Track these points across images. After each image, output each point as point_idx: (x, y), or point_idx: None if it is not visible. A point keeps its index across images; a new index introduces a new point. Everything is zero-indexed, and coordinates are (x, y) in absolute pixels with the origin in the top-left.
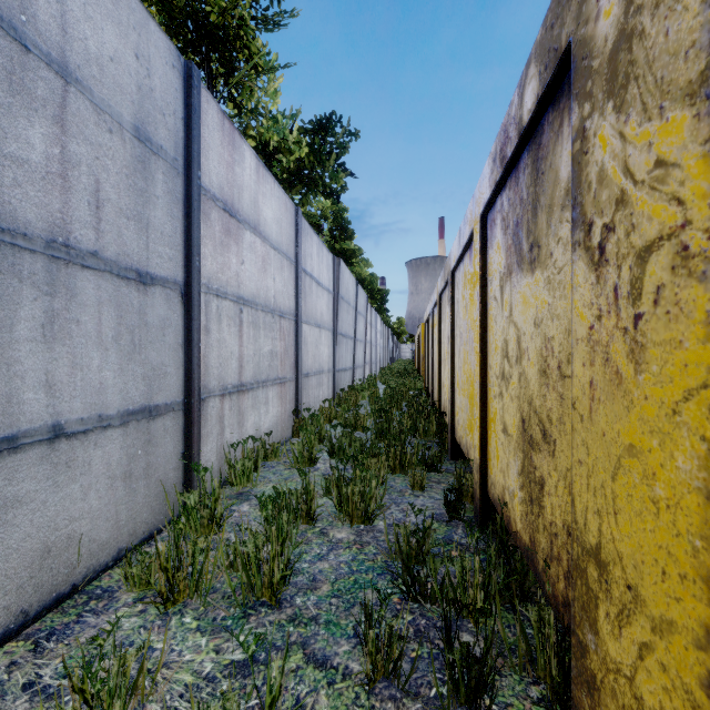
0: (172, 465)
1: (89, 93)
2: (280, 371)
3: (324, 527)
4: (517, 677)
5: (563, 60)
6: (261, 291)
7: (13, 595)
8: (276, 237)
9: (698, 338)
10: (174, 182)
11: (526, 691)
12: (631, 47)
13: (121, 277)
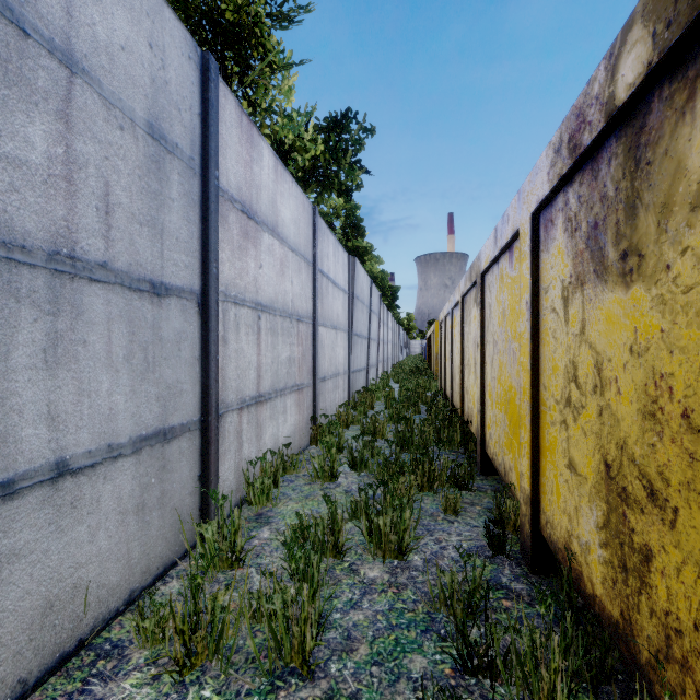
0: (188, 490)
1: (97, 85)
2: (297, 377)
3: (353, 562)
4: None
5: None
6: (279, 295)
7: (9, 664)
8: (294, 239)
9: None
10: (190, 183)
11: None
12: None
13: (133, 290)
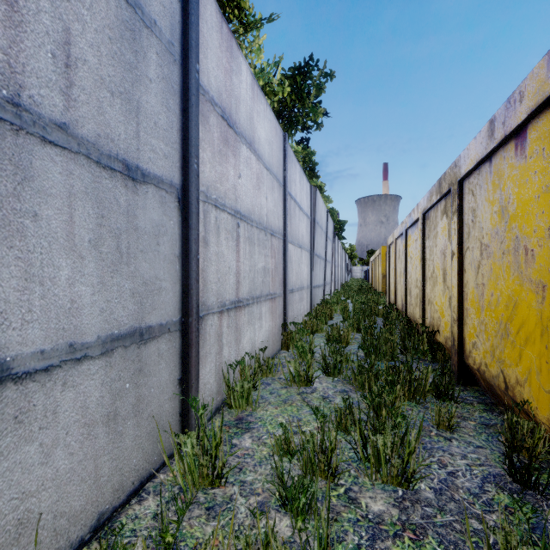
0: (167, 394)
1: None
2: (271, 287)
3: (349, 487)
4: None
5: None
6: (255, 207)
7: None
8: (268, 158)
9: None
10: (170, 69)
11: None
12: None
13: (102, 166)
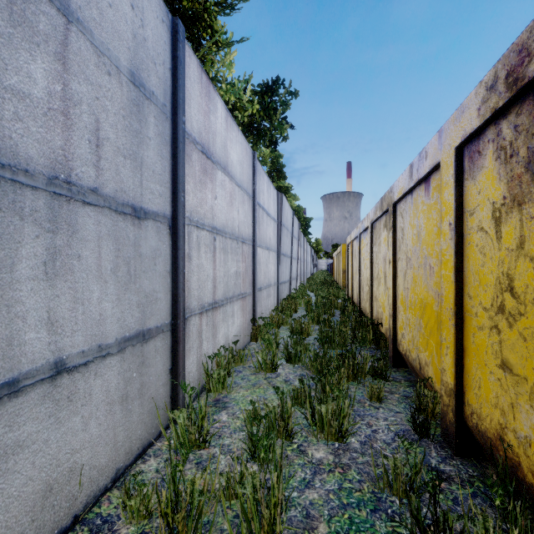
0: (162, 381)
1: (89, 35)
2: (242, 287)
3: (301, 443)
4: None
5: None
6: (229, 221)
7: None
8: (239, 176)
9: None
10: (163, 125)
11: None
12: None
13: (118, 213)
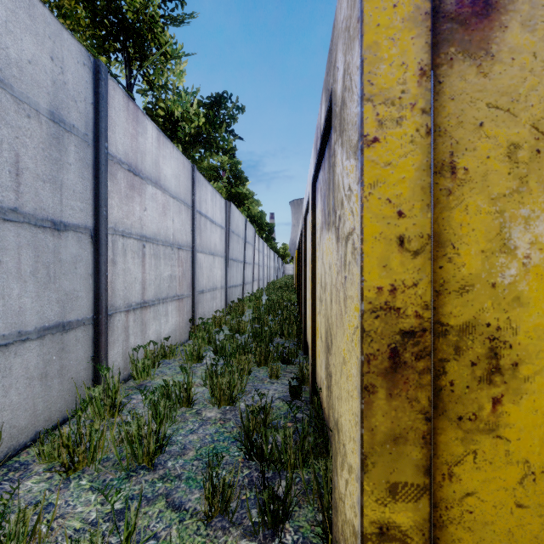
0: (83, 366)
1: (10, 89)
2: (178, 290)
3: (199, 409)
4: (311, 508)
5: (331, 98)
6: (161, 230)
7: None
8: (175, 189)
9: (356, 298)
10: (85, 152)
11: (314, 517)
12: (344, 109)
13: (38, 226)
